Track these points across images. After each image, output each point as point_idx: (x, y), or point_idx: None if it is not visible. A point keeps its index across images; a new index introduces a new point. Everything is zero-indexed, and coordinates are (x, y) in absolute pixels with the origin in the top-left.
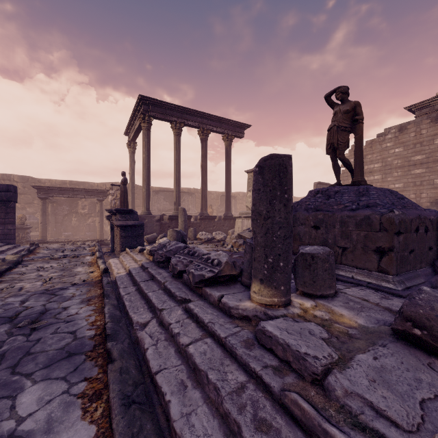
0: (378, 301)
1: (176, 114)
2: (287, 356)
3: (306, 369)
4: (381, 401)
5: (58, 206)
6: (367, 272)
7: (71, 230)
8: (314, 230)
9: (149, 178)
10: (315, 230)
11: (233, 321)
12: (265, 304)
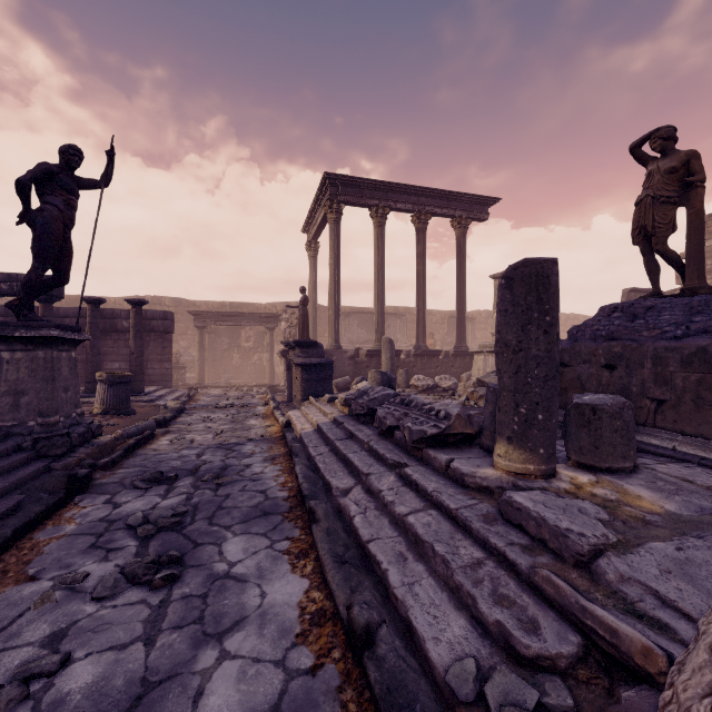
0: (711, 484)
1: (377, 195)
2: (541, 533)
3: (567, 548)
4: (672, 592)
5: (216, 338)
6: (701, 440)
7: (232, 371)
8: (606, 372)
9: (338, 294)
10: (609, 372)
11: (468, 493)
12: (515, 472)
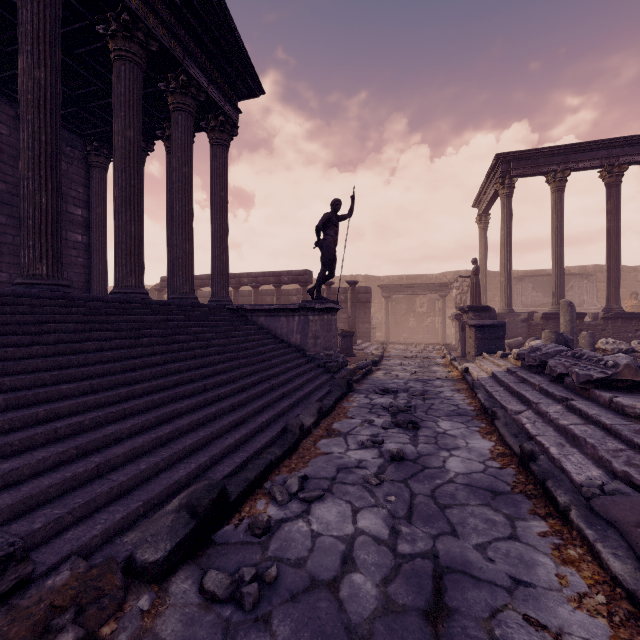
0: None
1: (555, 160)
2: None
3: None
4: None
5: (396, 305)
6: None
7: (408, 332)
8: None
9: (510, 262)
10: None
11: (626, 418)
12: None
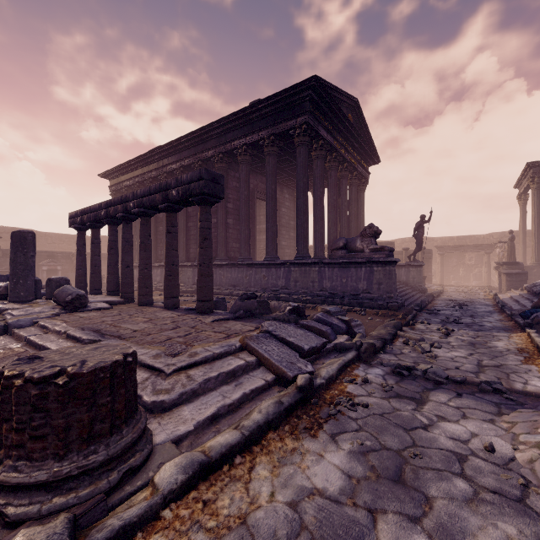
0: None
1: None
2: None
3: None
4: None
5: (448, 259)
6: None
7: (458, 279)
8: None
9: (539, 232)
10: None
11: None
12: None
